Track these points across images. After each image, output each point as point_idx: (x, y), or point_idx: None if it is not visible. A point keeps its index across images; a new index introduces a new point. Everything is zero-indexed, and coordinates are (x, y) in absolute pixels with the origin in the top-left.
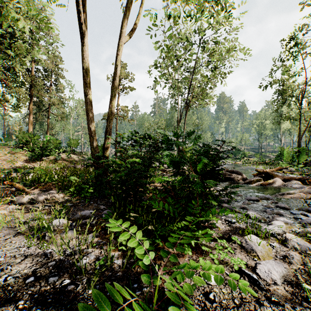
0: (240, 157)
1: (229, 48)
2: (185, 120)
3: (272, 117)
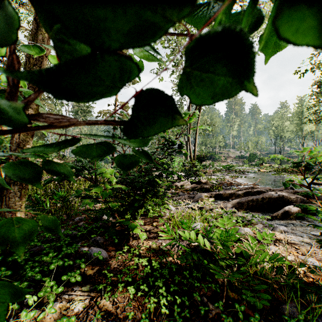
0: (258, 163)
1: (264, 11)
2: (199, 117)
3: (293, 118)
